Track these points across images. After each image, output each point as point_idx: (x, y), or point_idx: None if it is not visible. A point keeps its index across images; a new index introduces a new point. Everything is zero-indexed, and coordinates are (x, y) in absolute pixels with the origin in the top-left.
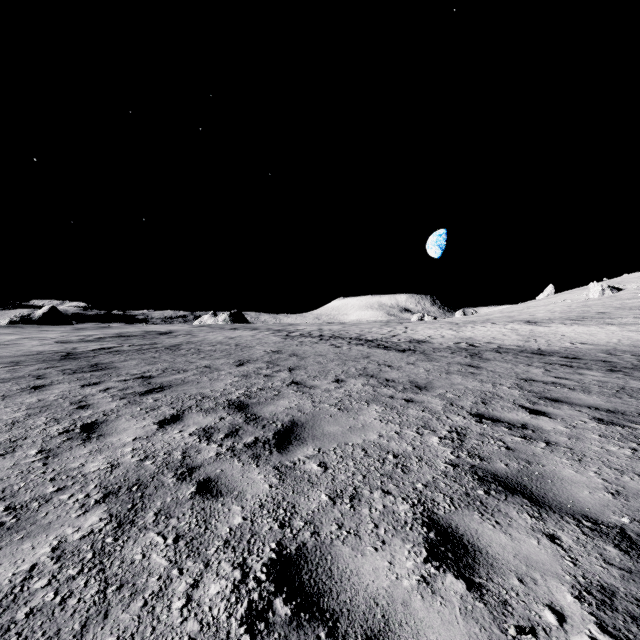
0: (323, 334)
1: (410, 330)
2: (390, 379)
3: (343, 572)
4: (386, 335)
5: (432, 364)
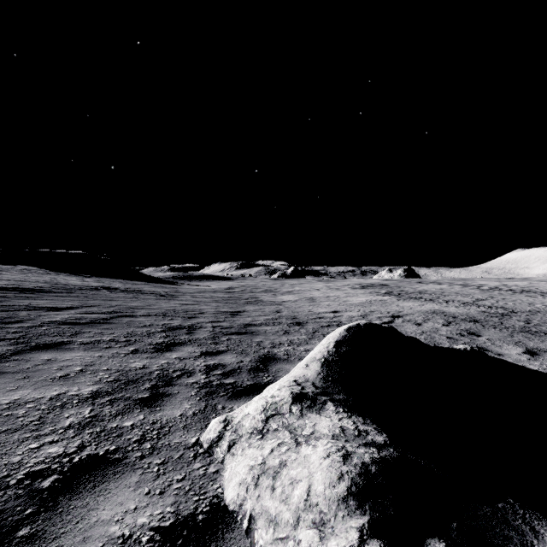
0: (512, 289)
1: None
2: None
3: None
4: None
5: None
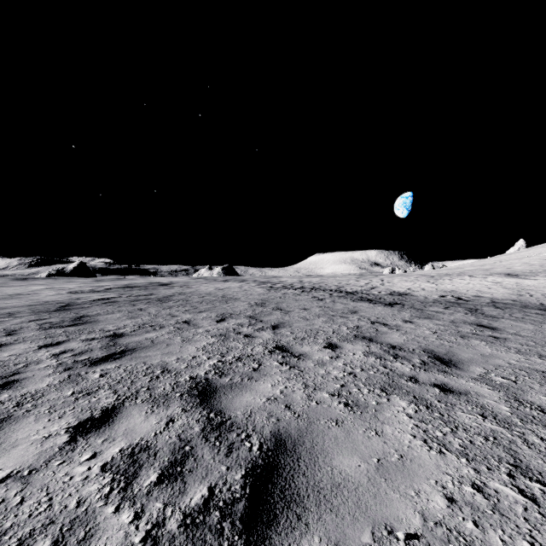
0: (304, 286)
1: (387, 282)
2: (395, 345)
3: None
4: (365, 287)
5: (434, 322)
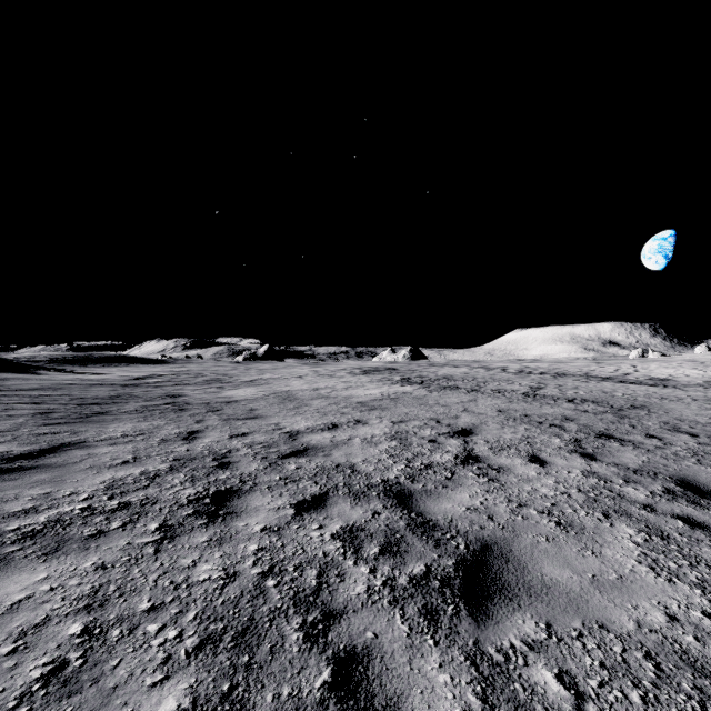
0: (543, 372)
1: (641, 369)
2: (664, 398)
3: (694, 420)
4: (616, 373)
5: (690, 393)
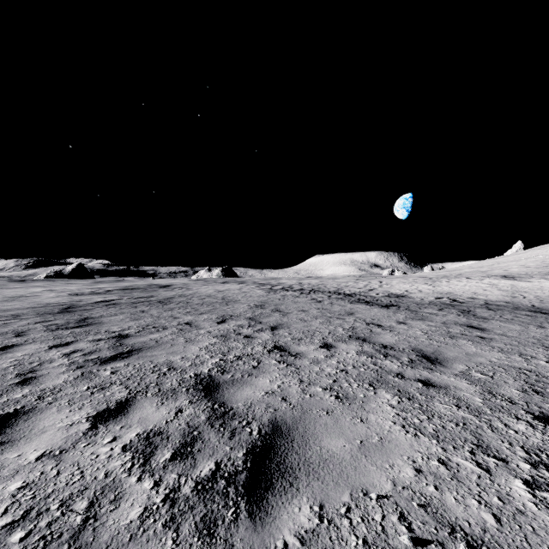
0: (303, 288)
1: (385, 284)
2: (387, 345)
3: None
4: (363, 289)
5: (426, 324)
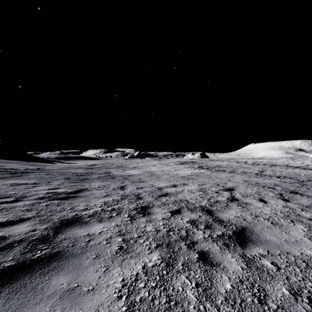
0: (264, 164)
1: None
2: None
3: None
4: (302, 165)
5: None
